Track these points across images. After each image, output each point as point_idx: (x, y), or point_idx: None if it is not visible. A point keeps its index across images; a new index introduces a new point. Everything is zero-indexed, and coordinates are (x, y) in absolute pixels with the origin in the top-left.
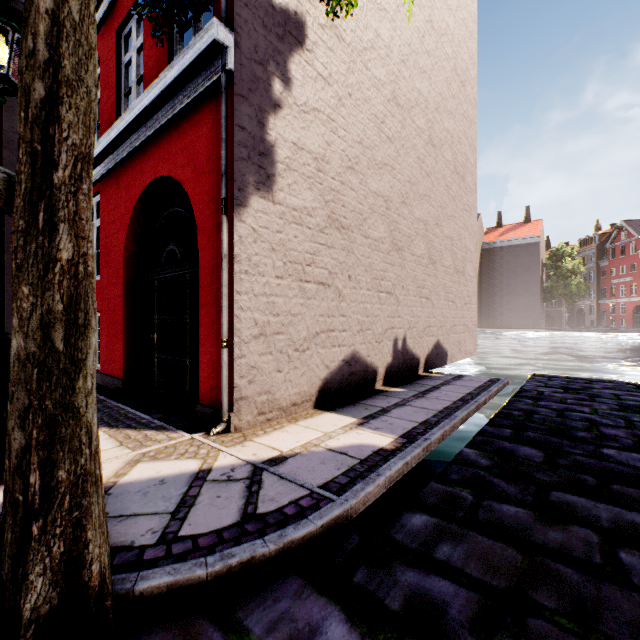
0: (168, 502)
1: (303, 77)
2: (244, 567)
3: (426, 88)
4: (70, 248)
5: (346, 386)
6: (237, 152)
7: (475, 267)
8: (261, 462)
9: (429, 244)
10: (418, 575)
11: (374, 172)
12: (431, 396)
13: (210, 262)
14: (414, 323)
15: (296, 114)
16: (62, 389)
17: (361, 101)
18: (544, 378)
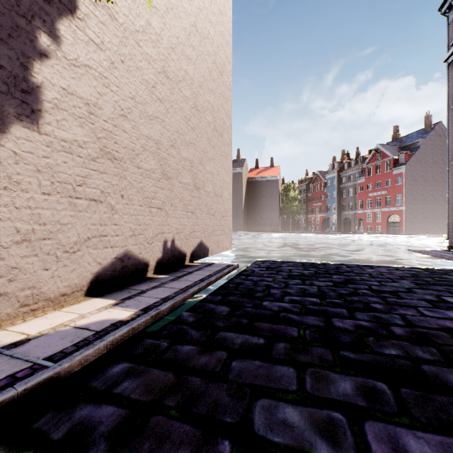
0: None
1: (74, 38)
2: None
3: (192, 70)
4: None
5: (119, 277)
6: None
7: (230, 193)
8: (1, 347)
9: (194, 176)
10: (92, 408)
11: (146, 121)
12: (183, 279)
13: None
14: (182, 229)
15: (66, 65)
16: None
17: (134, 68)
18: (261, 262)
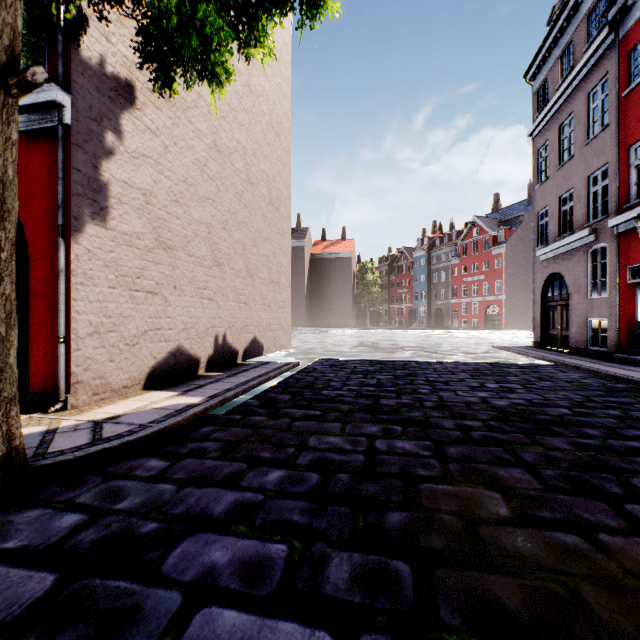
0: (30, 444)
1: (133, 130)
2: (99, 455)
3: (244, 138)
4: (10, 288)
5: (172, 373)
6: (74, 189)
7: (289, 279)
8: (101, 420)
9: (247, 261)
10: (199, 443)
11: (197, 204)
12: (240, 375)
13: (44, 273)
14: (234, 323)
15: (127, 159)
16: (5, 355)
17: (186, 149)
18: (324, 360)
